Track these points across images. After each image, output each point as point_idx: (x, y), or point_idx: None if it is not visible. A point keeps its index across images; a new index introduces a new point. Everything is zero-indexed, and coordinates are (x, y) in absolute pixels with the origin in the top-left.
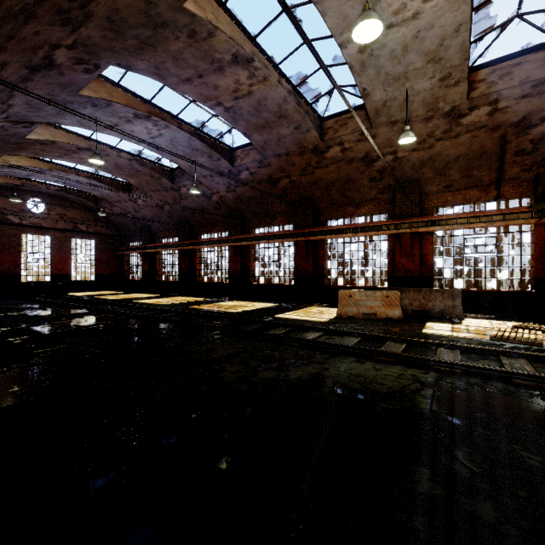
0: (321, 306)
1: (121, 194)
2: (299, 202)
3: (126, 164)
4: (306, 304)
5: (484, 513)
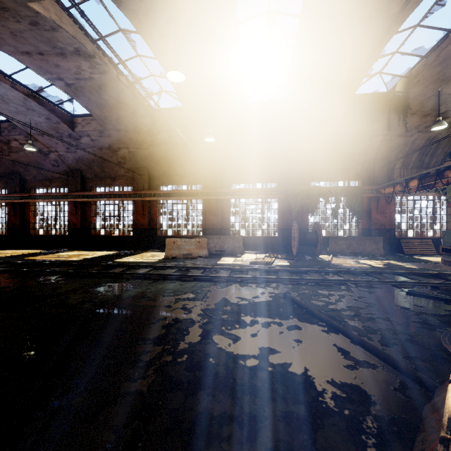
0: (154, 252)
1: None
2: (137, 169)
3: None
4: (143, 250)
5: (207, 327)
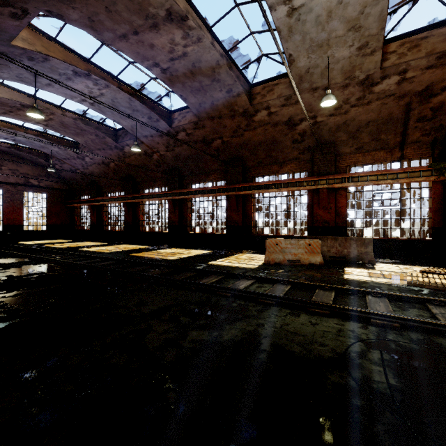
0: (250, 253)
1: (69, 152)
2: (230, 161)
3: (71, 123)
4: (237, 251)
5: None
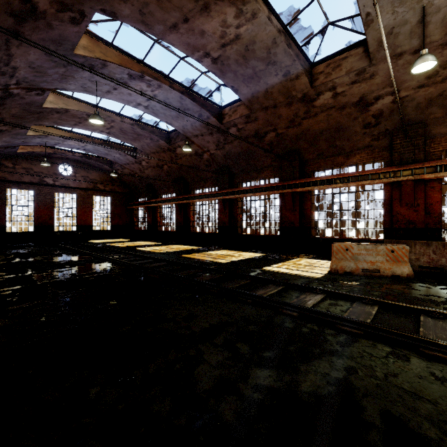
0: (309, 258)
1: (128, 157)
2: (285, 155)
3: (129, 129)
4: (293, 255)
5: None
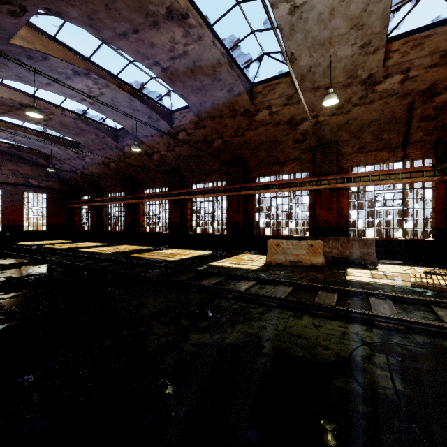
0: (251, 254)
1: (69, 152)
2: (231, 161)
3: (71, 123)
4: (238, 251)
5: None
